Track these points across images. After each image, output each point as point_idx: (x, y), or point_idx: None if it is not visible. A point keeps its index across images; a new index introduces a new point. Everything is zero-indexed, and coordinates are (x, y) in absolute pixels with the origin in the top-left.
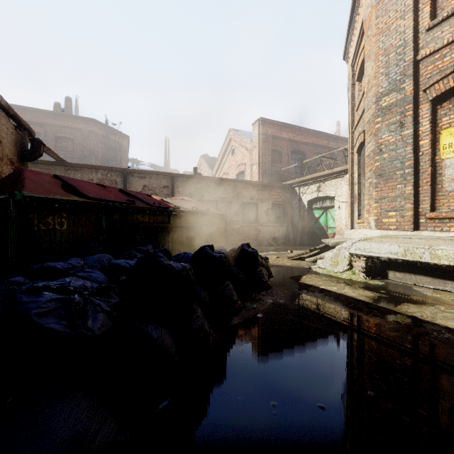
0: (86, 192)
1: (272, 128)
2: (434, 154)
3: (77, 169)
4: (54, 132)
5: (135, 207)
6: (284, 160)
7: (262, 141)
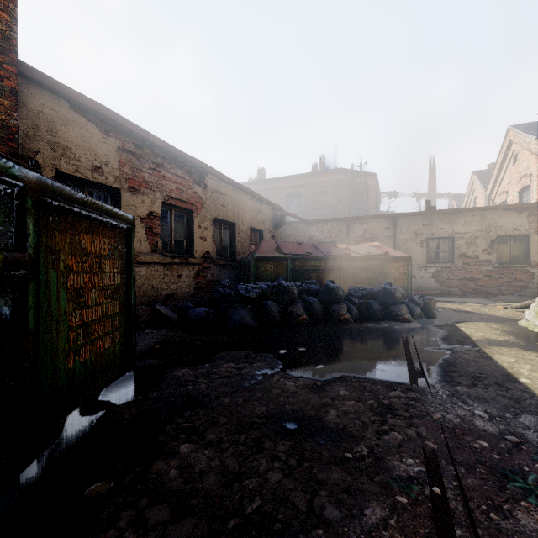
0: (285, 250)
1: None
2: None
3: (313, 224)
4: (311, 189)
5: (309, 257)
6: None
7: None
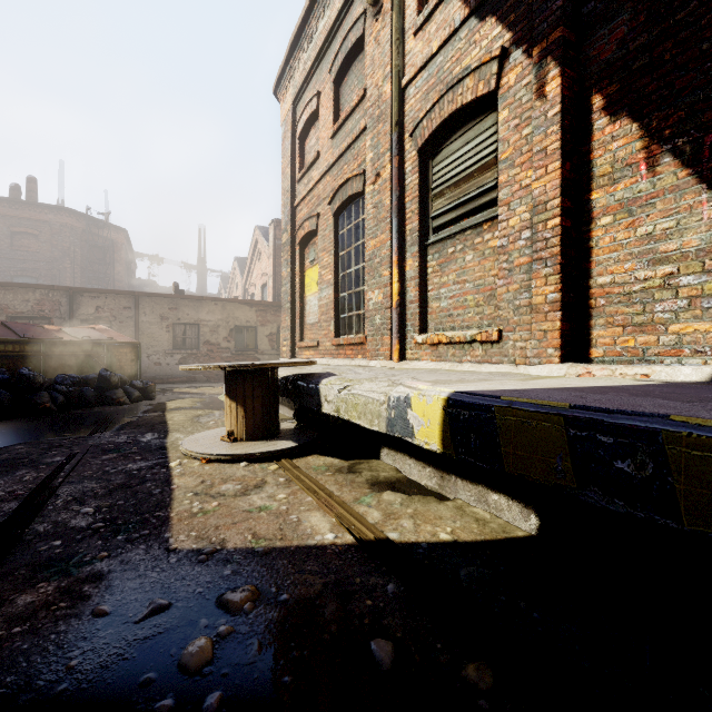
0: None
1: None
2: (304, 291)
3: (9, 288)
4: (9, 225)
5: None
6: None
7: (277, 248)
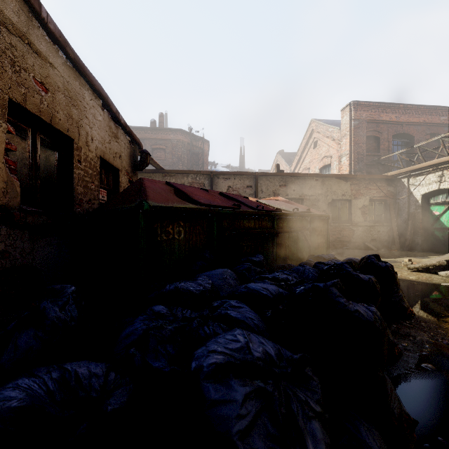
0: (197, 198)
1: (367, 111)
2: None
3: (172, 175)
4: (151, 145)
5: (242, 212)
6: (382, 147)
7: (354, 128)
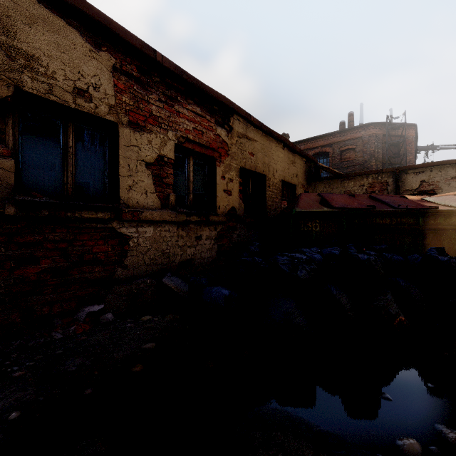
0: (334, 203)
1: None
2: None
3: (350, 178)
4: (339, 147)
5: (373, 211)
6: None
7: None
